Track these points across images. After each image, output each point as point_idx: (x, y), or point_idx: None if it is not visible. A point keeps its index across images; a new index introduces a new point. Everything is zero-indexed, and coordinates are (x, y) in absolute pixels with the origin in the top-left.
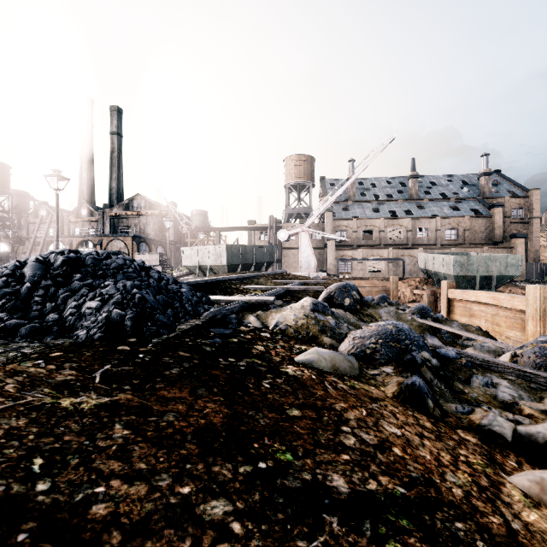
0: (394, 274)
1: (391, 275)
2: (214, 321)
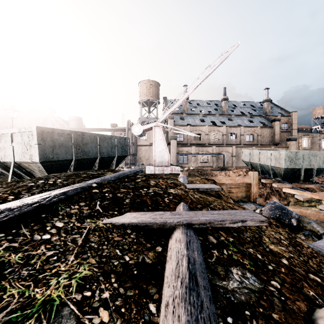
0: (216, 164)
1: (215, 165)
2: None
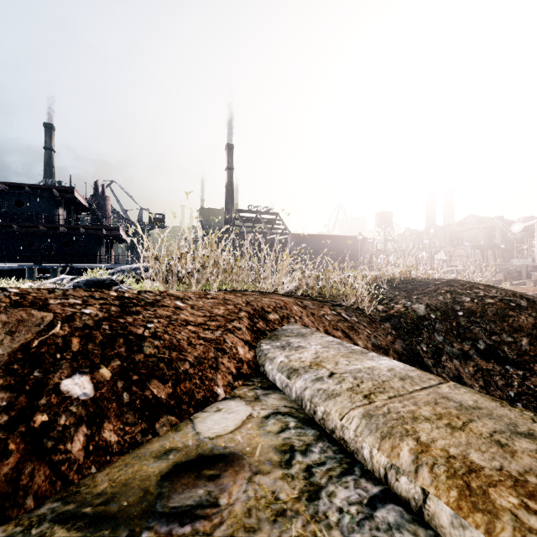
0: None
1: None
2: None
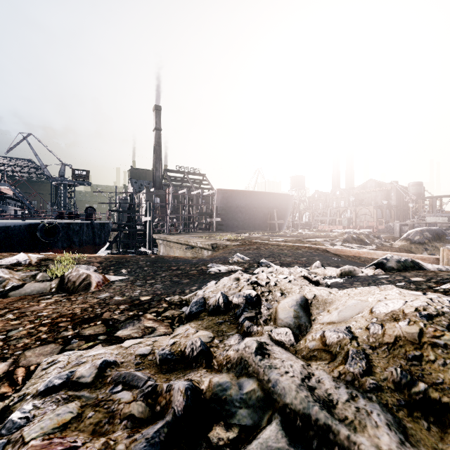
0: None
1: None
2: (448, 233)
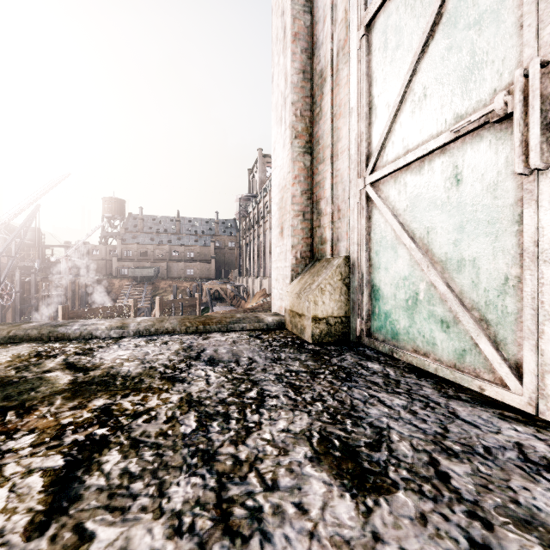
0: None
1: None
2: None
